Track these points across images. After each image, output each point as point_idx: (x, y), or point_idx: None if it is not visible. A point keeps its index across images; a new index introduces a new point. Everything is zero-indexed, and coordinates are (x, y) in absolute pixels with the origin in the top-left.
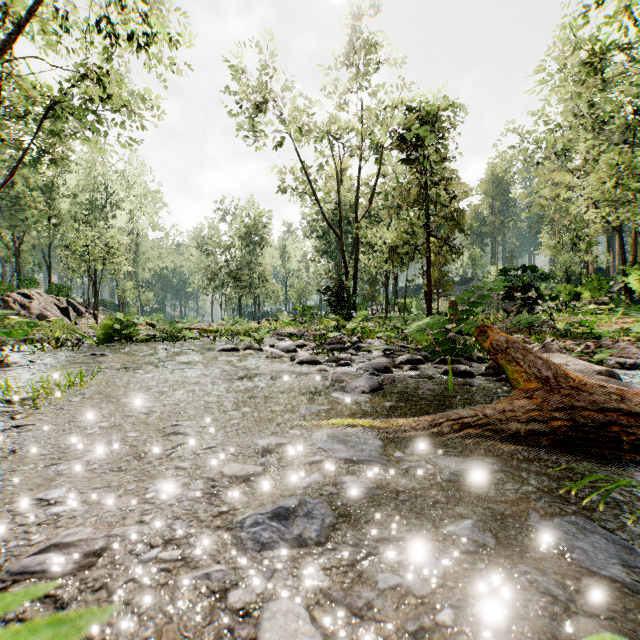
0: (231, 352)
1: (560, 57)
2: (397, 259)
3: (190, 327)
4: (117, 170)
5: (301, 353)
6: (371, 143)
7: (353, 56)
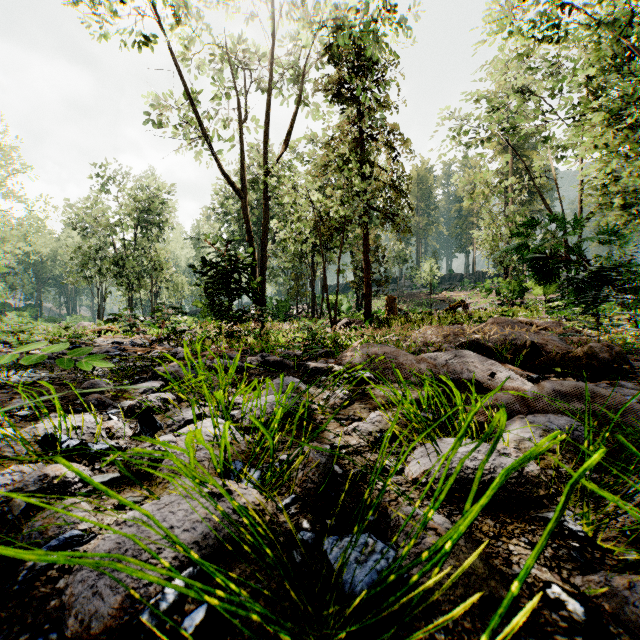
0: None
1: None
2: (325, 235)
3: None
4: None
5: None
6: (290, 71)
7: None
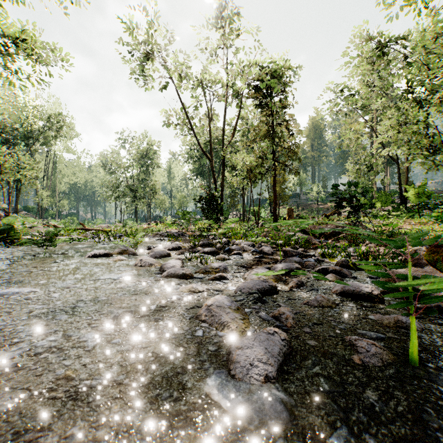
0: (102, 258)
1: (364, 39)
2: (252, 177)
3: (89, 228)
4: (37, 105)
5: (171, 262)
6: (233, 91)
7: (221, 22)
